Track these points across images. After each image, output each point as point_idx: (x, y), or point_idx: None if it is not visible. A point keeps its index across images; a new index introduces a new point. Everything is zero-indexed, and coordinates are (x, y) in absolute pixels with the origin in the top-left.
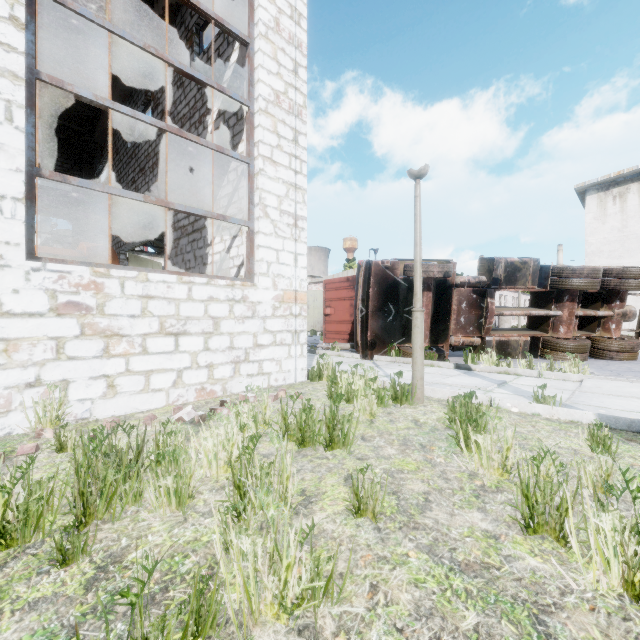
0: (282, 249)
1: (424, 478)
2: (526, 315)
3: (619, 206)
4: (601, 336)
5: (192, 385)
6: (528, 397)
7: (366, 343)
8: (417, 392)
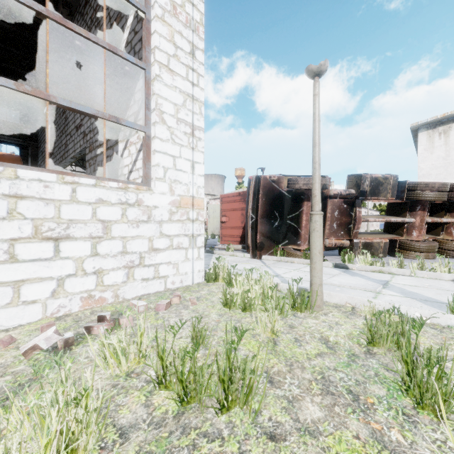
0: (179, 156)
1: None
2: (386, 221)
3: (443, 140)
4: (443, 239)
5: (77, 293)
6: (421, 300)
7: (256, 245)
8: (316, 299)
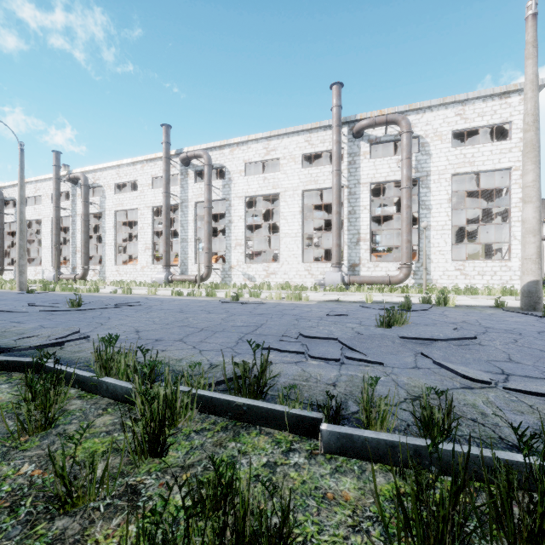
0: None
1: None
2: None
3: None
4: None
5: None
6: None
7: None
8: None
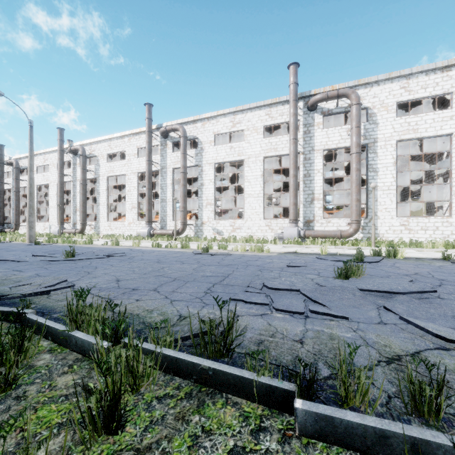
0: None
1: None
2: None
3: None
4: None
5: None
6: None
7: None
8: None
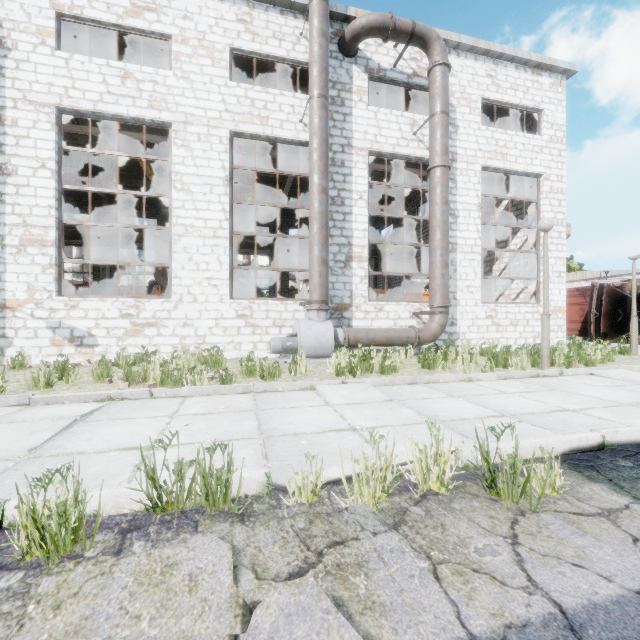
0: (553, 288)
1: (629, 361)
2: None
3: None
4: None
5: (519, 344)
6: None
7: (599, 335)
8: (633, 351)
